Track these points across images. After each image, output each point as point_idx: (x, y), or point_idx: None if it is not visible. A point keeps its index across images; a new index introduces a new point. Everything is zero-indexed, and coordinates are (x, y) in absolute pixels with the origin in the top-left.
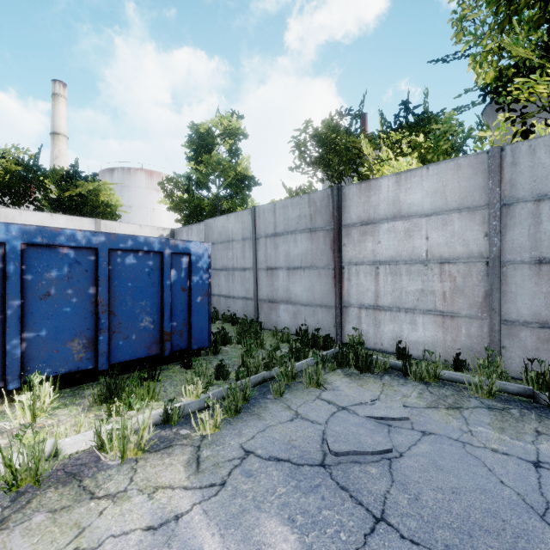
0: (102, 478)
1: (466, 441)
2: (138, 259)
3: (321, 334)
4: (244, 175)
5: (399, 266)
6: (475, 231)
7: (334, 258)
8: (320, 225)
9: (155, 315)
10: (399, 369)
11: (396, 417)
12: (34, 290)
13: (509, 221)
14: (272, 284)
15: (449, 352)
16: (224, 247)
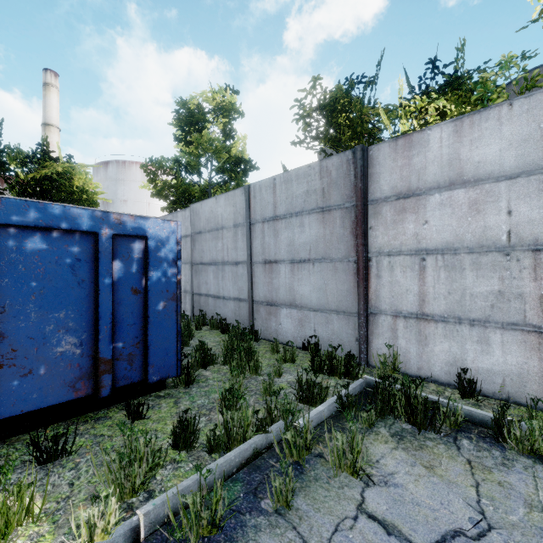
0: None
1: None
2: (51, 242)
3: (338, 350)
4: (239, 158)
5: (459, 257)
6: None
7: (357, 246)
8: (337, 202)
9: (83, 333)
10: (477, 423)
11: None
12: None
13: None
14: (271, 282)
15: None
16: (213, 236)
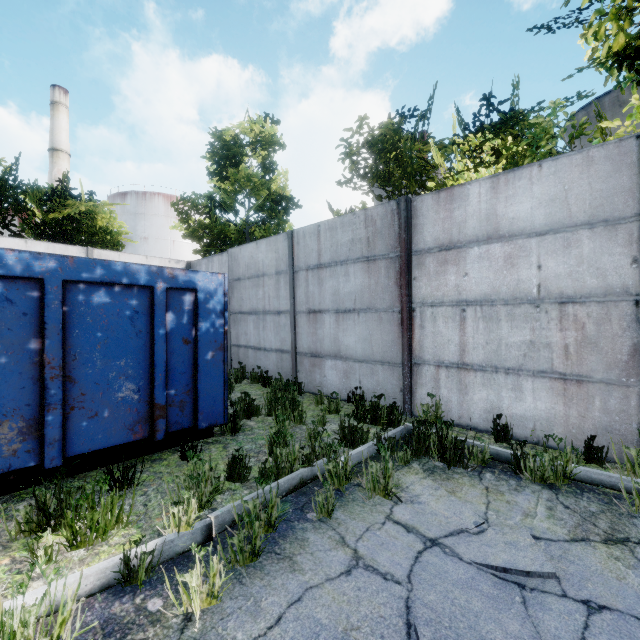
0: None
1: None
2: (114, 296)
3: (383, 401)
4: (280, 195)
5: (496, 308)
6: (617, 255)
7: (401, 296)
8: (382, 252)
9: (140, 380)
10: (503, 461)
11: (533, 570)
12: None
13: None
14: (316, 333)
15: (573, 434)
16: (253, 283)
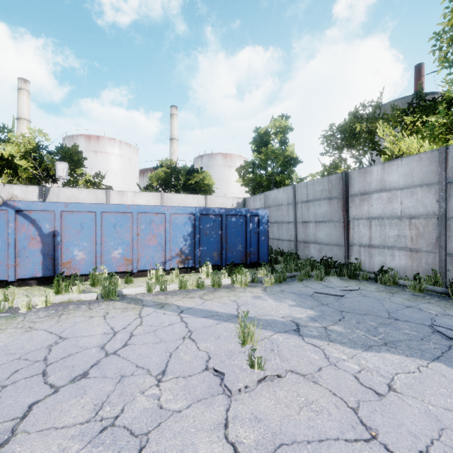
0: (236, 289)
1: (382, 299)
2: (236, 218)
3: (336, 262)
4: (290, 158)
5: (384, 220)
6: (431, 199)
7: (343, 215)
8: (335, 195)
9: (243, 244)
10: (375, 280)
11: (352, 289)
12: (202, 232)
13: (451, 192)
14: (306, 232)
15: (414, 273)
16: (276, 209)
